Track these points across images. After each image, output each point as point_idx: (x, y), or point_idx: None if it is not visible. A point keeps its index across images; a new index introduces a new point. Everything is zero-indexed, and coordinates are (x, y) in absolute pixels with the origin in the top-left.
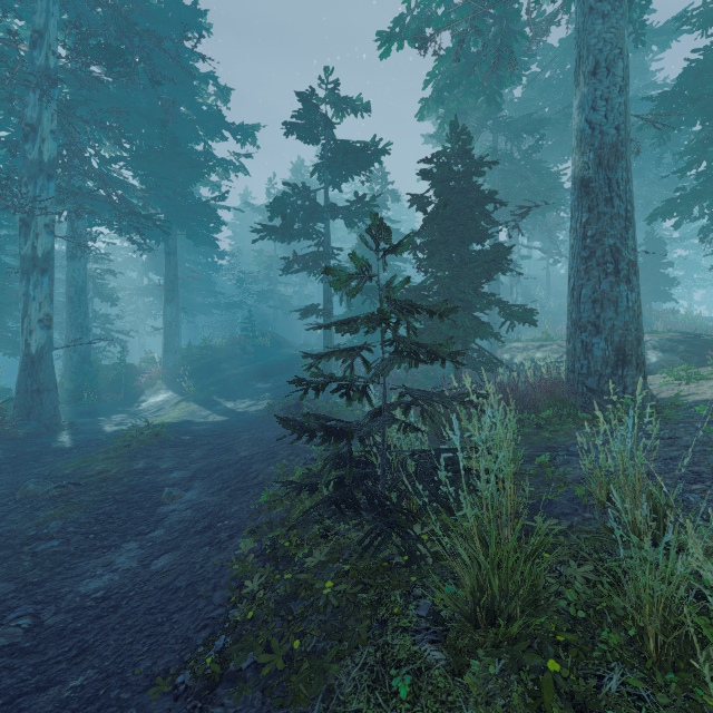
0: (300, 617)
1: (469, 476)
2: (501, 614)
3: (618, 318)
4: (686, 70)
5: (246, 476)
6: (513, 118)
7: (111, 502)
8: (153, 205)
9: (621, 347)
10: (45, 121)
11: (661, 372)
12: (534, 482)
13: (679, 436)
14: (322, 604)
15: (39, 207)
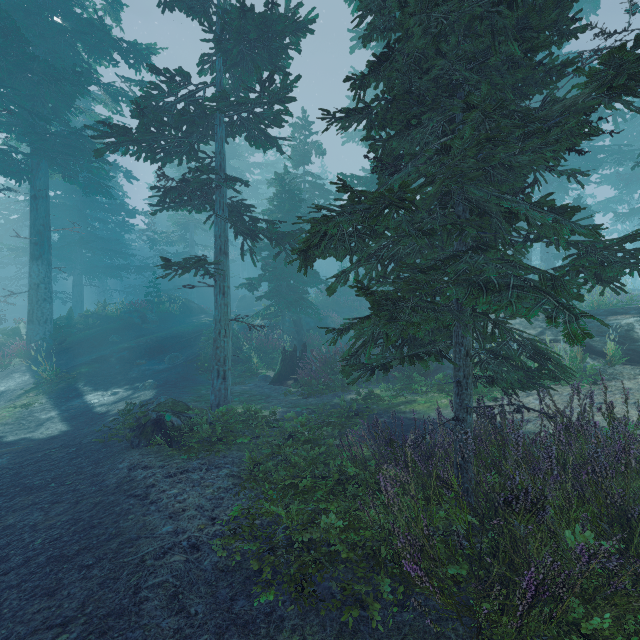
0: None
1: None
2: None
3: None
4: None
5: None
6: None
7: None
8: (20, 138)
9: None
10: None
11: None
12: None
13: None
14: None
15: None
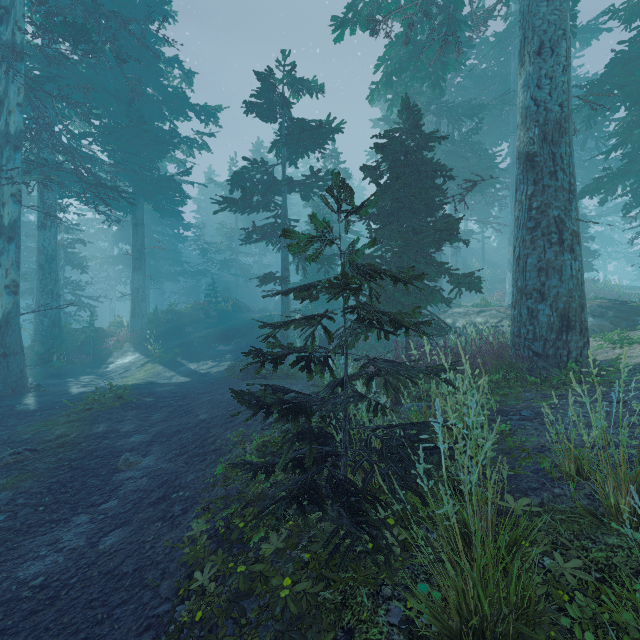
0: (254, 621)
1: (438, 454)
2: (491, 633)
3: (563, 285)
4: (613, 60)
5: (204, 441)
6: (454, 103)
7: (67, 470)
8: (121, 179)
9: (565, 313)
10: (11, 95)
11: (594, 336)
12: (493, 451)
13: (627, 400)
14: (279, 611)
15: (5, 177)
